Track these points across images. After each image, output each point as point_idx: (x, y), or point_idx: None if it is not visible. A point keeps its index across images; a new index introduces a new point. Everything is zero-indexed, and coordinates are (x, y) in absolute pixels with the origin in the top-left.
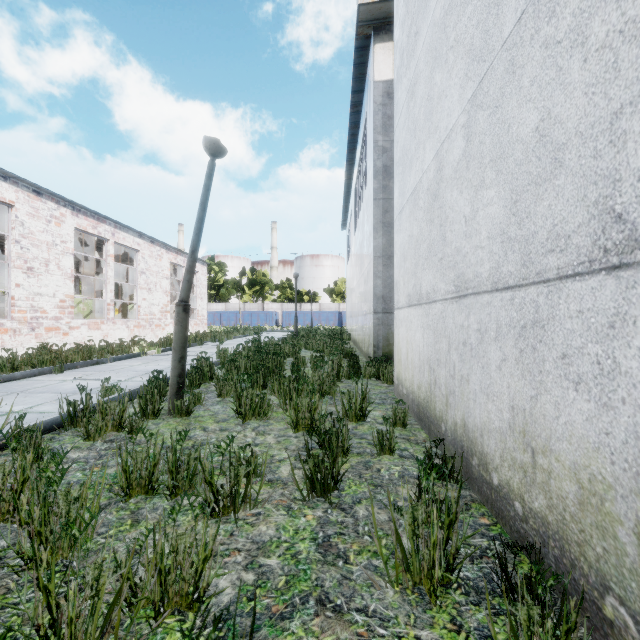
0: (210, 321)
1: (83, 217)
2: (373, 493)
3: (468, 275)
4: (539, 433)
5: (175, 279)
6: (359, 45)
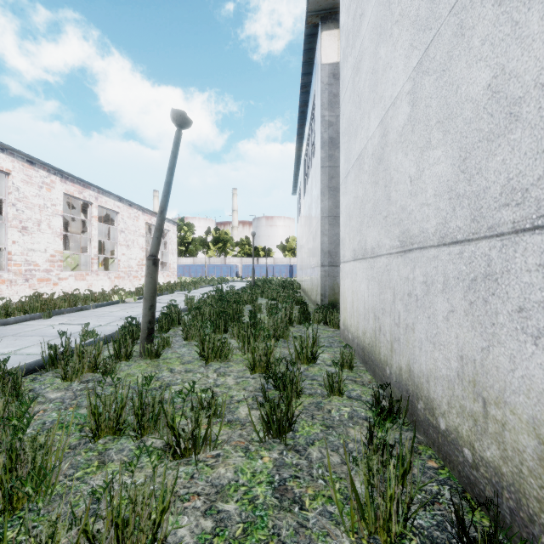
0: (180, 273)
1: (70, 184)
2: (325, 434)
3: (413, 231)
4: (491, 384)
5: (150, 237)
6: (308, 33)
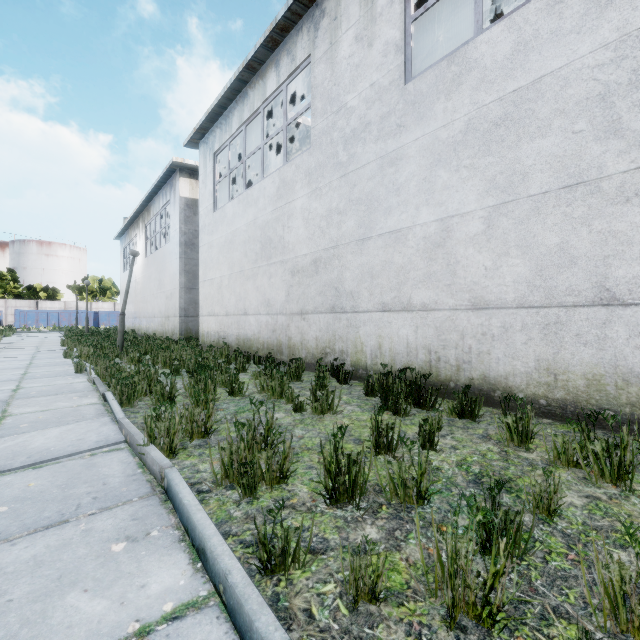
0: None
1: None
2: None
3: (229, 311)
4: (239, 337)
5: None
6: (169, 170)
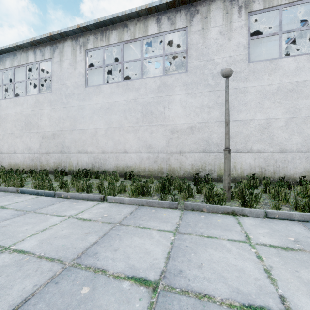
0: None
1: None
2: None
3: (3, 151)
4: (11, 163)
5: None
6: None
